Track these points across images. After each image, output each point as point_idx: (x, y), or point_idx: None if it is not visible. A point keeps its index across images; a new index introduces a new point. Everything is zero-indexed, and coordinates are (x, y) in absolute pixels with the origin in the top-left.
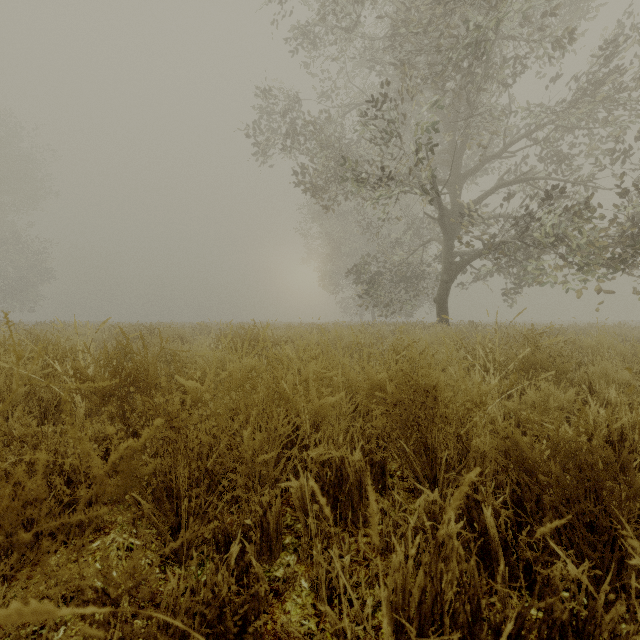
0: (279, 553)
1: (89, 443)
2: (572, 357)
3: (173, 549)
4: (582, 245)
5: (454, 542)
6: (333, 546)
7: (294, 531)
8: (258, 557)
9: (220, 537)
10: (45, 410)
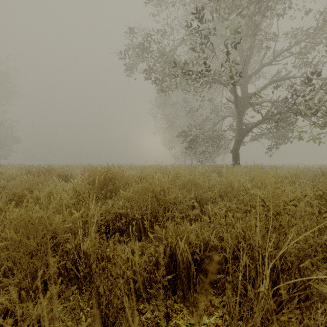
0: None
1: None
2: None
3: None
4: None
5: None
6: None
7: None
8: None
9: None
10: None
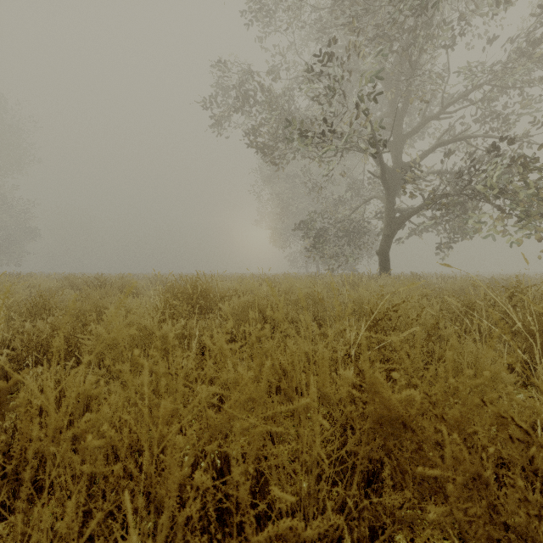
0: None
1: None
2: None
3: None
4: (529, 197)
5: None
6: None
7: None
8: None
9: None
10: None
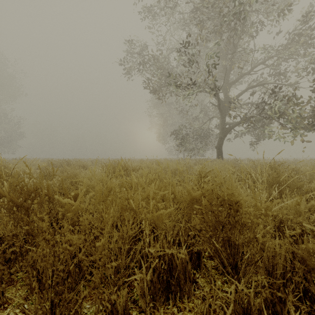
0: None
1: None
2: (297, 178)
3: None
4: (294, 118)
5: None
6: None
7: (138, 306)
8: None
9: None
10: None
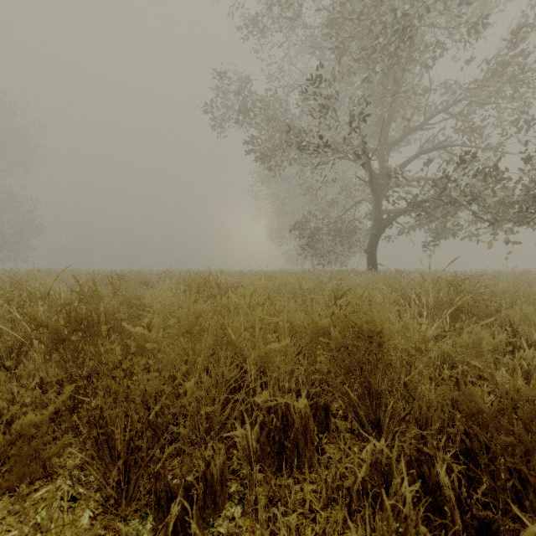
0: (224, 504)
1: (35, 390)
2: (491, 301)
3: (114, 503)
4: (493, 203)
5: (420, 528)
6: (279, 503)
7: (240, 477)
8: (200, 515)
9: (162, 491)
10: (11, 351)
